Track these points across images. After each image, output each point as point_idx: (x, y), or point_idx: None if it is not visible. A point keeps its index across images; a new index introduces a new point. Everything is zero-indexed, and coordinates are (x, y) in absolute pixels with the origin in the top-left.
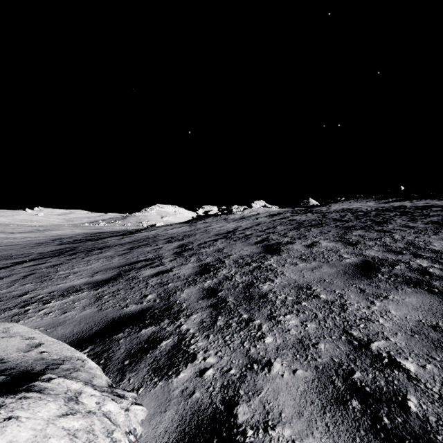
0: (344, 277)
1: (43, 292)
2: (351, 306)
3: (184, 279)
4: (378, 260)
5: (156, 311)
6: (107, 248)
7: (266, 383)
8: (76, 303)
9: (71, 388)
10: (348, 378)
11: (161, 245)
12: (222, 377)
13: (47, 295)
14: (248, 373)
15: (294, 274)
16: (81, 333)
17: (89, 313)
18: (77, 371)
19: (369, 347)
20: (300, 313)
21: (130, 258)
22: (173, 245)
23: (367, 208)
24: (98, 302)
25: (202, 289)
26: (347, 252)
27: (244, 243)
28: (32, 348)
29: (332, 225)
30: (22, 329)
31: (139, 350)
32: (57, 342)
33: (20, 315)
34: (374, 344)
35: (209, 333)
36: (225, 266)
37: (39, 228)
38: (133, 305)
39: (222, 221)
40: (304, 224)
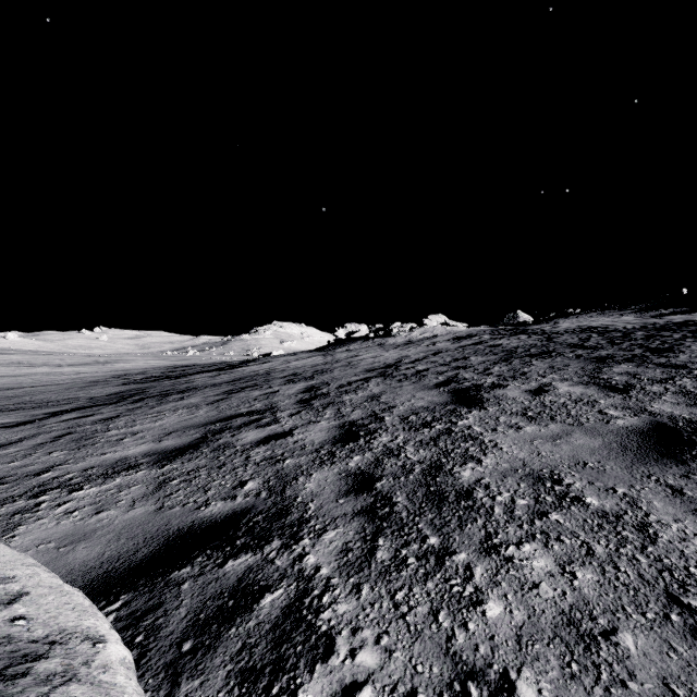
0: (625, 459)
1: (76, 468)
2: (664, 528)
3: (312, 452)
4: (686, 423)
5: (258, 517)
6: (192, 391)
7: None
8: (122, 493)
9: None
10: None
11: (277, 387)
12: None
13: (80, 474)
14: None
15: (519, 448)
16: (115, 562)
17: (140, 515)
18: (70, 681)
19: None
20: (552, 540)
21: (225, 409)
22: (296, 387)
23: (625, 326)
24: (159, 493)
25: (345, 474)
26: (614, 405)
27: (416, 385)
28: None
29: (569, 354)
30: None
31: (216, 614)
32: (59, 587)
33: (24, 514)
34: None
35: (360, 579)
36: (386, 428)
37: (98, 359)
38: (219, 502)
39: (376, 347)
40: (517, 353)
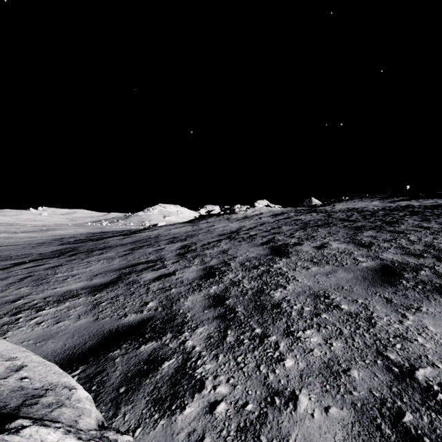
0: (364, 284)
1: (38, 297)
2: (379, 320)
3: (188, 284)
4: (399, 264)
5: (157, 322)
6: (108, 248)
7: (293, 426)
8: (71, 311)
9: (46, 441)
10: (398, 423)
11: (163, 246)
12: (237, 415)
13: (41, 300)
14: (269, 410)
15: (307, 279)
16: (73, 349)
17: (84, 323)
18: (61, 406)
19: (414, 376)
20: (322, 327)
21: (131, 260)
22: (175, 246)
23: (373, 208)
24: (95, 310)
25: (208, 296)
26: (362, 254)
27: (249, 244)
28: (11, 373)
29: (340, 225)
30: (4, 347)
31: (137, 373)
32: (43, 362)
33: (9, 325)
34: (419, 372)
35: (218, 352)
36: (232, 270)
37: (42, 228)
38: (133, 314)
39: (225, 220)
40: (310, 224)
